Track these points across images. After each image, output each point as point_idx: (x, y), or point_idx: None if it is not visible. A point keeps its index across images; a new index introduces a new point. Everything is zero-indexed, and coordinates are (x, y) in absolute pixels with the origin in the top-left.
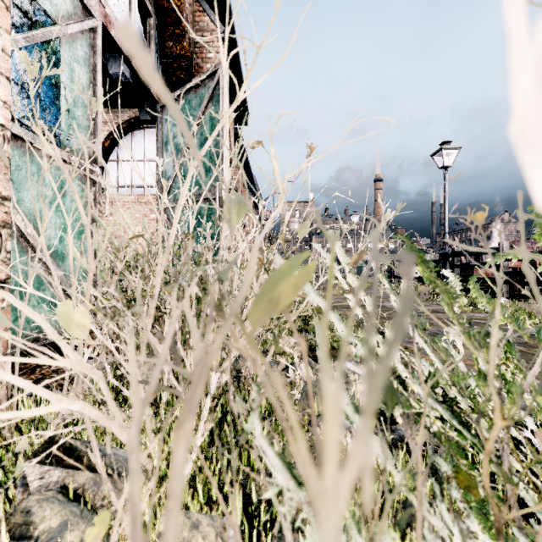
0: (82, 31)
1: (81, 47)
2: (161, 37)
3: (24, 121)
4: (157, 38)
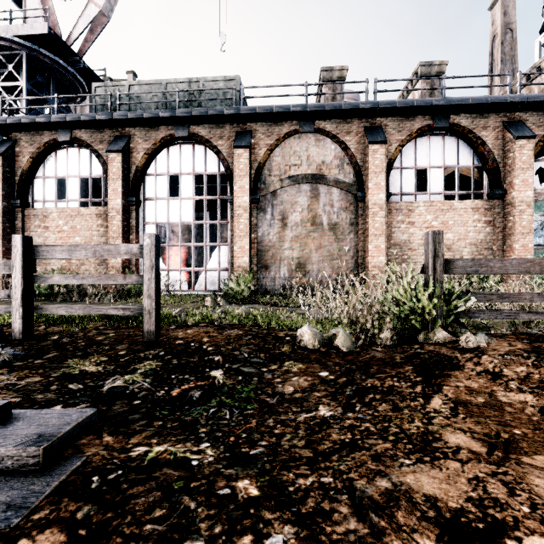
0: None
1: None
2: None
3: (541, 244)
4: None
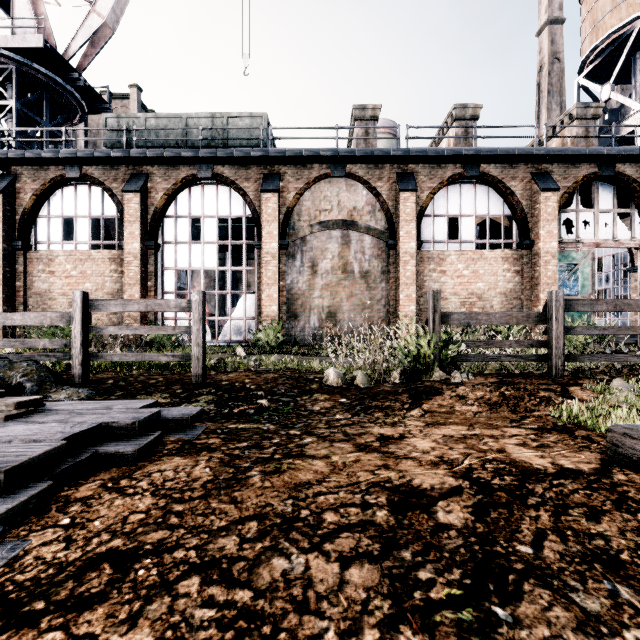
0: (587, 257)
1: (586, 262)
2: (639, 215)
3: (568, 294)
4: (638, 215)
